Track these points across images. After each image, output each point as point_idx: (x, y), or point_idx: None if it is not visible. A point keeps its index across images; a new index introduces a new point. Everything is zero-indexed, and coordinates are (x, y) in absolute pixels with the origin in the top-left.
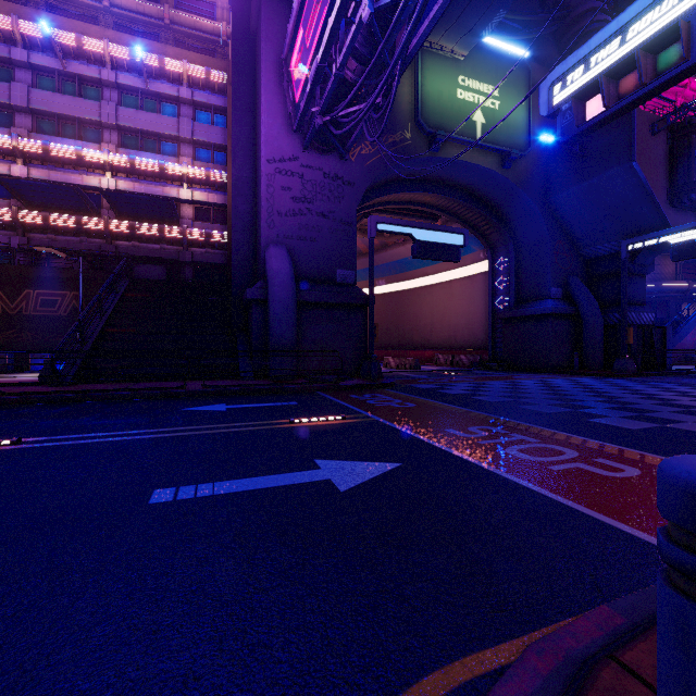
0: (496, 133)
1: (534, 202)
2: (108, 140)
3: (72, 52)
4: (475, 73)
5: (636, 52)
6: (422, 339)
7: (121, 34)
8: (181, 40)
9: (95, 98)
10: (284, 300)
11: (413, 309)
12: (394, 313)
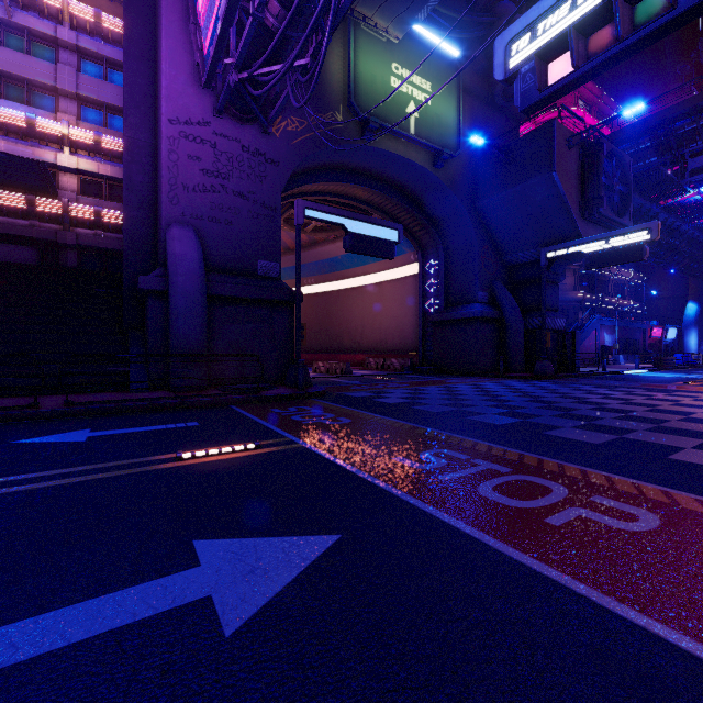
0: (429, 129)
1: (463, 206)
2: None
3: None
4: (409, 63)
5: None
6: (353, 342)
7: None
8: None
9: None
10: (189, 292)
11: (344, 311)
12: (323, 315)
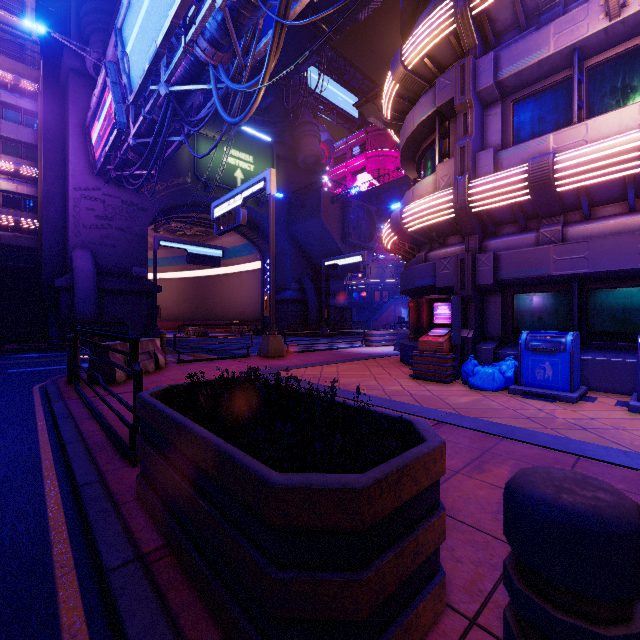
0: None
1: (280, 229)
2: None
3: None
4: (237, 146)
5: (226, 214)
6: (223, 314)
7: None
8: None
9: None
10: (87, 289)
11: (217, 291)
12: (203, 293)
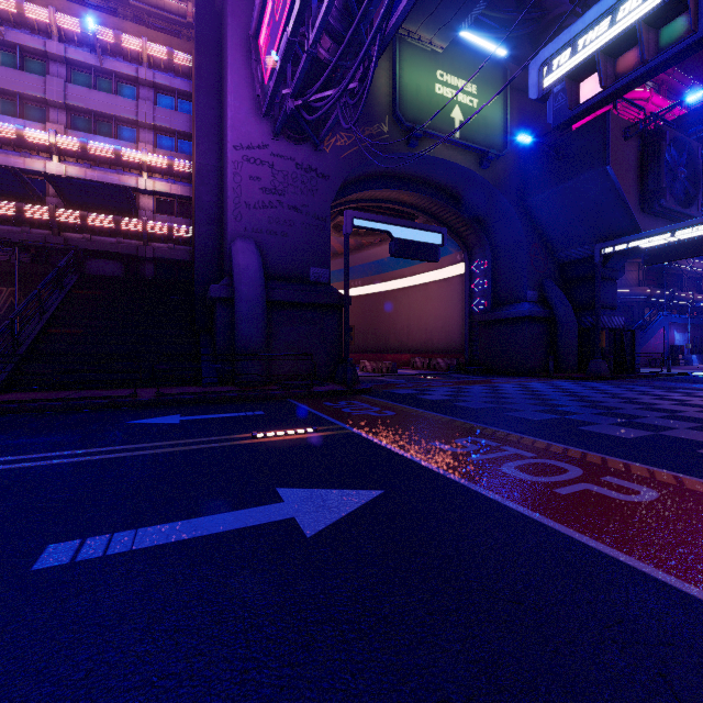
0: (474, 131)
1: (511, 204)
2: (55, 120)
3: (11, 19)
4: (454, 68)
5: (638, 25)
6: (399, 343)
7: (70, 4)
8: (141, 19)
9: (39, 72)
10: (252, 299)
11: (390, 311)
12: (370, 316)
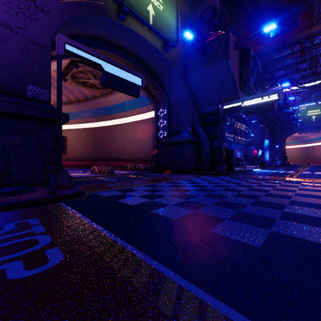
0: (161, 25)
1: (179, 77)
2: None
3: None
4: None
5: None
6: (118, 155)
7: None
8: None
9: None
10: None
11: (113, 137)
12: (101, 139)
